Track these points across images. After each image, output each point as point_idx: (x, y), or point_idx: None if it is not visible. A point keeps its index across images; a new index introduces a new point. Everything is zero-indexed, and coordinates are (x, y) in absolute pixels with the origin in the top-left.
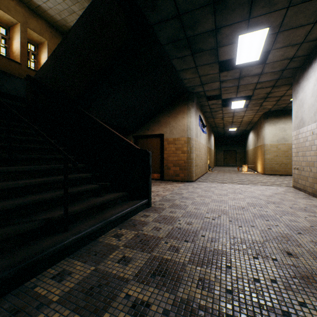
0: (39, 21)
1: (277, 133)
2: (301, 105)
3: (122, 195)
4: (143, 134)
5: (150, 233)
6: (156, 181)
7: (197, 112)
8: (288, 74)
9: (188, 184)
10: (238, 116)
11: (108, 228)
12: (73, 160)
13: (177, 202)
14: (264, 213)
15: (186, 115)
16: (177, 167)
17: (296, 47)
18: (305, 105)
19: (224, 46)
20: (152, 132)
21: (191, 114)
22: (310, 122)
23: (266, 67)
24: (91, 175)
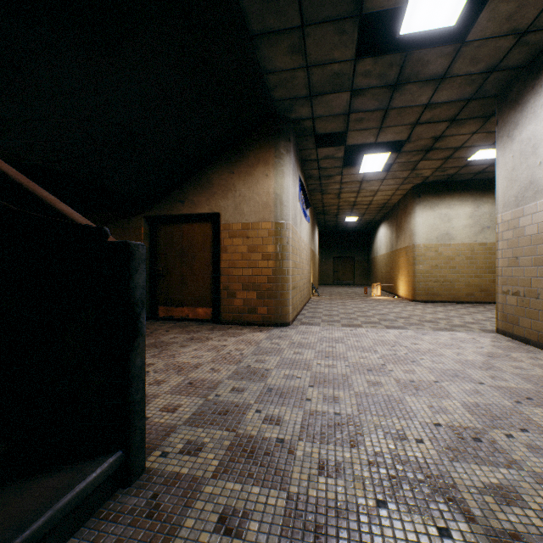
0: None
1: (436, 225)
2: (530, 152)
3: None
4: (172, 214)
5: None
6: (203, 325)
7: (296, 169)
8: (493, 87)
9: (279, 331)
10: (368, 191)
11: None
12: None
13: (251, 423)
14: None
15: (273, 169)
16: (251, 292)
17: None
18: None
19: None
20: (193, 208)
21: (285, 168)
22: None
23: (460, 56)
24: None
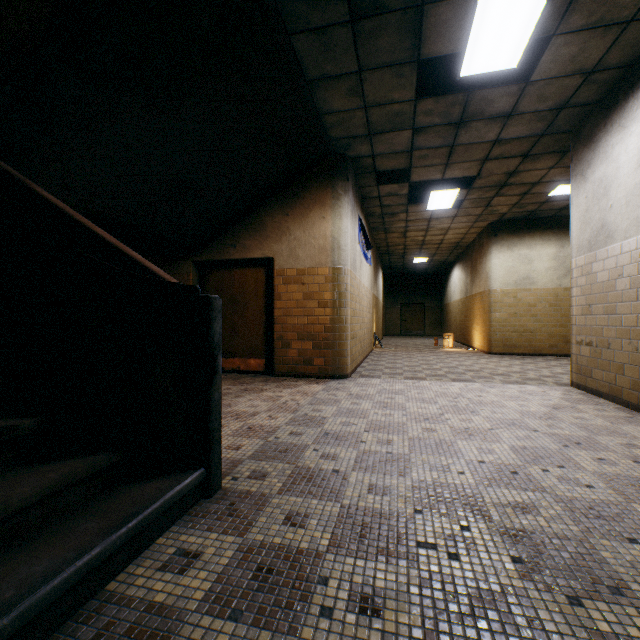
0: None
1: (515, 268)
2: (602, 194)
3: (84, 474)
4: (222, 259)
5: None
6: (255, 377)
7: (356, 209)
8: (565, 122)
9: (337, 383)
10: (438, 230)
11: None
12: None
13: (309, 459)
14: (593, 497)
15: (330, 211)
16: (307, 342)
17: (612, 36)
18: (617, 190)
19: (441, 0)
20: (245, 253)
21: (343, 209)
22: (632, 230)
23: (526, 95)
24: None
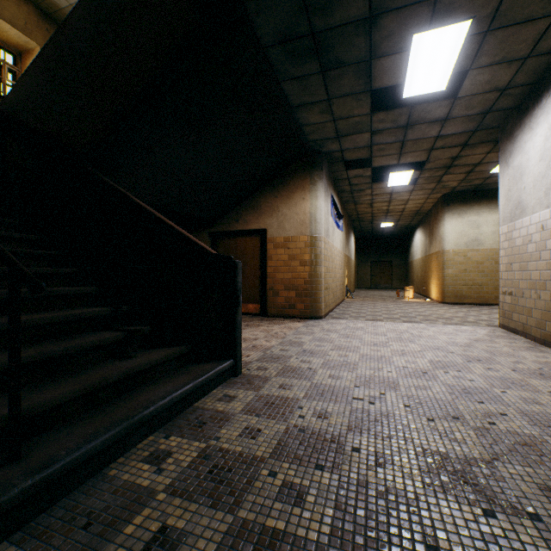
0: (23, 5)
1: (465, 232)
2: (518, 178)
3: (176, 354)
4: (229, 230)
5: (235, 446)
6: (253, 317)
7: (329, 189)
8: (492, 121)
9: (313, 322)
10: (399, 201)
11: (136, 438)
12: (31, 277)
13: (293, 362)
14: (469, 385)
15: (308, 194)
16: (291, 292)
17: (515, 67)
18: (527, 176)
19: (383, 56)
20: (245, 226)
21: (318, 192)
22: (537, 207)
23: (456, 106)
24: (110, 311)
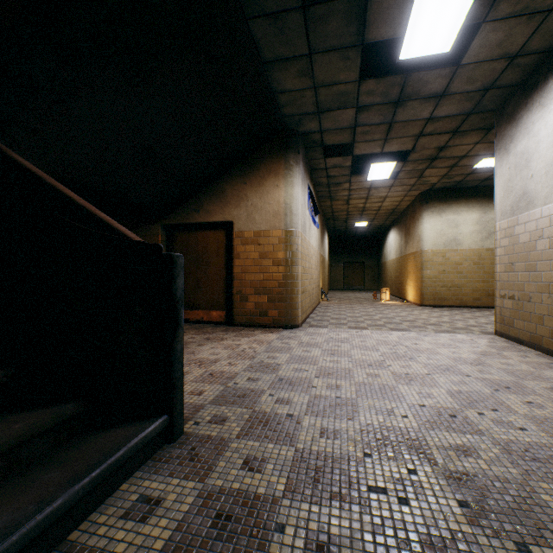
0: None
1: (443, 231)
2: (523, 165)
3: (50, 424)
4: (187, 222)
5: None
6: (217, 327)
7: (306, 179)
8: (491, 102)
9: (289, 333)
10: (377, 198)
11: None
12: None
13: (265, 403)
14: (527, 440)
15: (283, 180)
16: (262, 296)
17: (535, 23)
18: (537, 162)
19: None
20: (208, 217)
21: (295, 179)
22: (552, 196)
23: (457, 77)
24: None
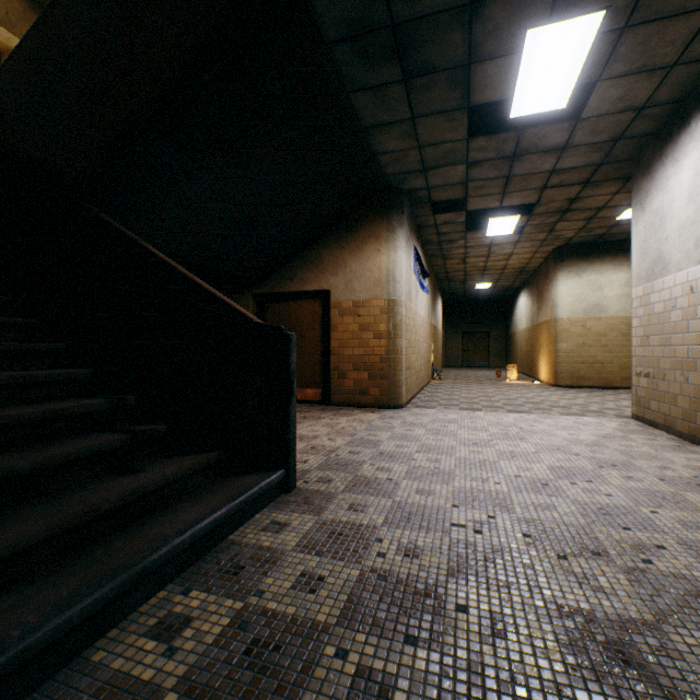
0: None
1: (583, 295)
2: (658, 225)
3: (204, 464)
4: (280, 292)
5: (286, 606)
6: (312, 406)
7: (411, 239)
8: (624, 152)
9: (392, 413)
10: (500, 255)
11: (138, 596)
12: None
13: (367, 470)
14: (607, 502)
15: (385, 244)
16: (362, 373)
17: (657, 78)
18: (671, 223)
19: (487, 60)
20: (302, 286)
21: (398, 242)
22: (684, 263)
23: (578, 130)
24: (109, 404)
